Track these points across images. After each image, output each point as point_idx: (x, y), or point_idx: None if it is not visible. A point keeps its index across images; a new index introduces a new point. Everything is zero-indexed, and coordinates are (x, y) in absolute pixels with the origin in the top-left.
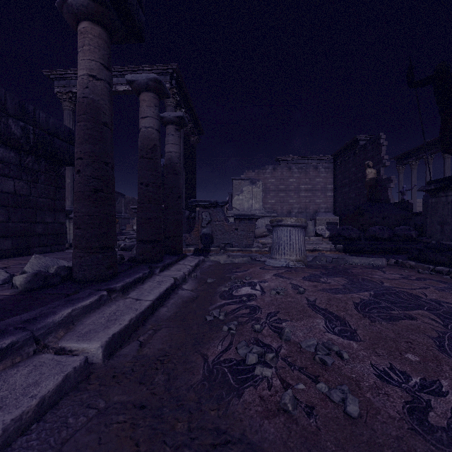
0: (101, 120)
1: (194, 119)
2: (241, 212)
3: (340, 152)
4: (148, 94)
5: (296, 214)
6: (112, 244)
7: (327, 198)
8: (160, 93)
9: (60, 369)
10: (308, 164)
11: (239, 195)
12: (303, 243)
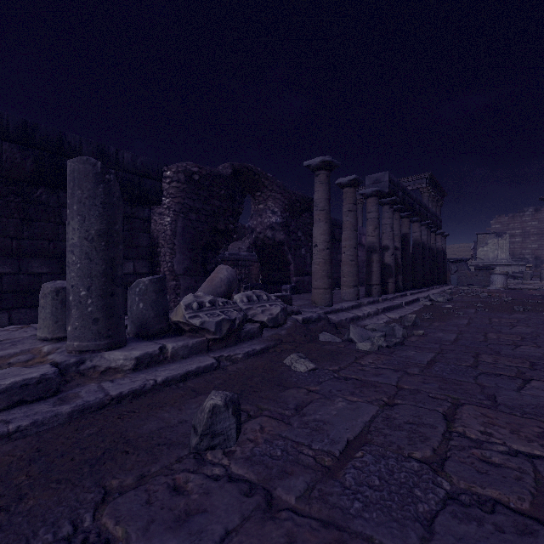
0: (434, 252)
1: (439, 191)
2: (485, 261)
3: None
4: (439, 236)
5: None
6: (436, 278)
7: None
8: (442, 234)
9: (443, 289)
10: None
11: (484, 247)
12: (505, 281)
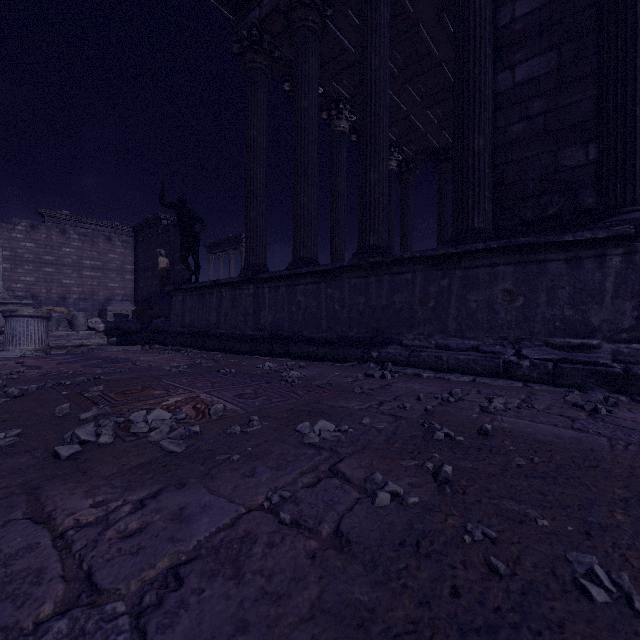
0: None
1: None
2: None
3: (143, 226)
4: None
5: (76, 301)
6: None
7: (126, 282)
8: None
9: None
10: (96, 232)
11: None
12: (45, 333)
